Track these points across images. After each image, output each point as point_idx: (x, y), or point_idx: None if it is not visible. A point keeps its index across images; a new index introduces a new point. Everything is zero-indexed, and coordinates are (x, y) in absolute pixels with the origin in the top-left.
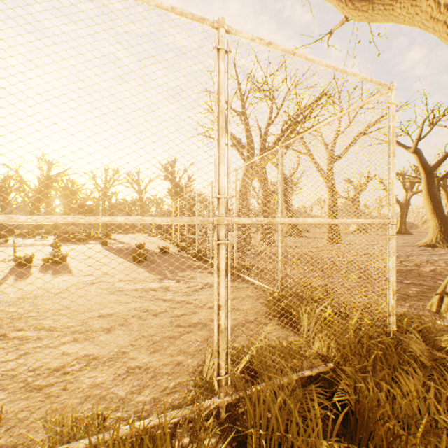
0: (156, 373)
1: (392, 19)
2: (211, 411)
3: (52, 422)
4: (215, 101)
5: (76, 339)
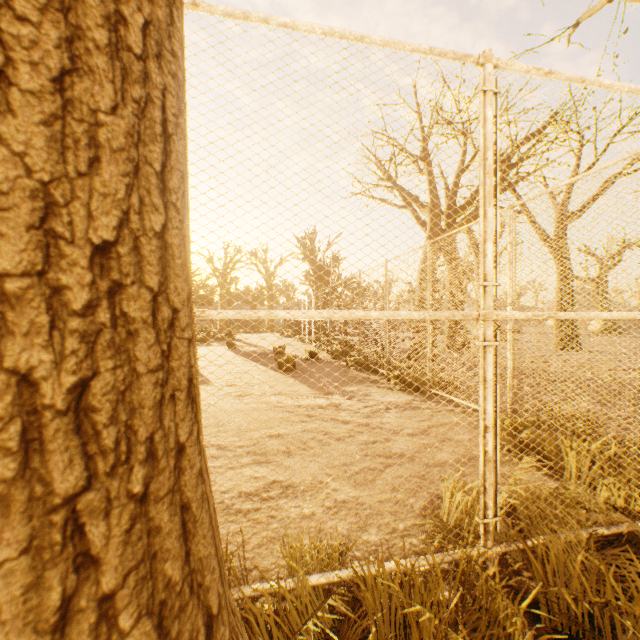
0: (374, 510)
1: None
2: (474, 562)
3: (308, 545)
4: (480, 159)
5: (256, 462)
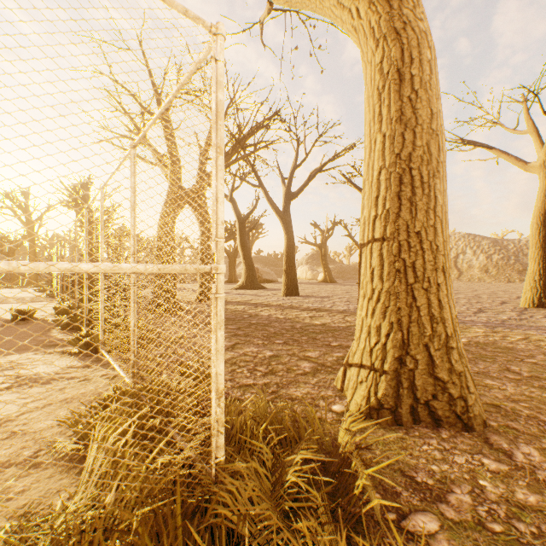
0: None
1: (305, 3)
2: None
3: None
4: None
5: None
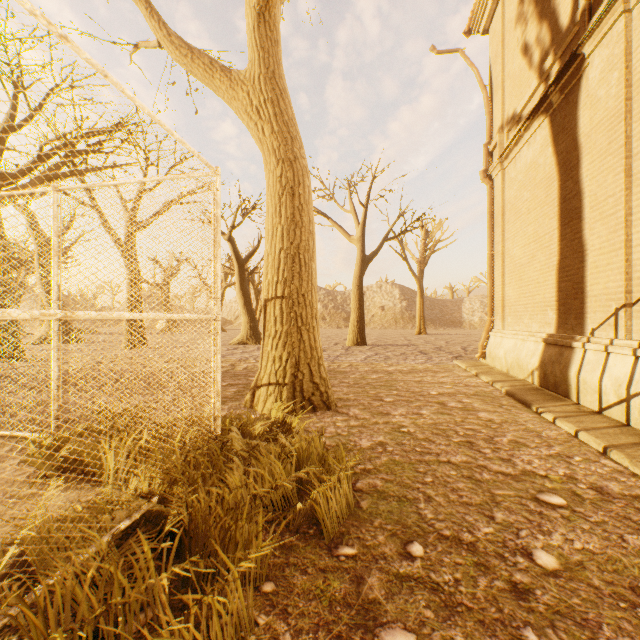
0: None
1: (213, 87)
2: None
3: None
4: None
5: None
